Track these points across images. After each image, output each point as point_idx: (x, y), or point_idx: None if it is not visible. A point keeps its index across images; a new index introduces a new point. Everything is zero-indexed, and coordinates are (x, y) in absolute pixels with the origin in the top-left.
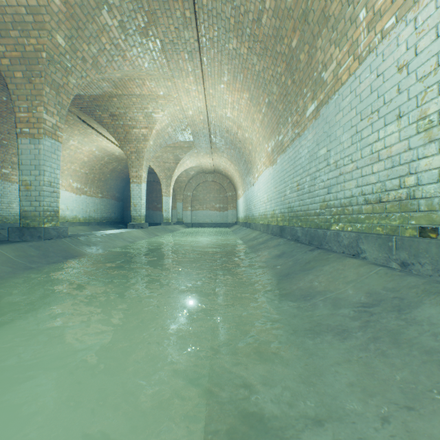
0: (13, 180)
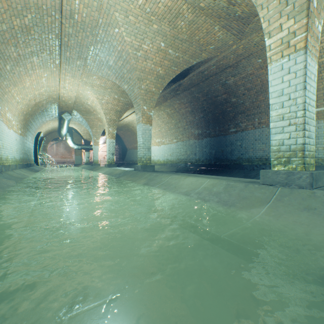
0: None
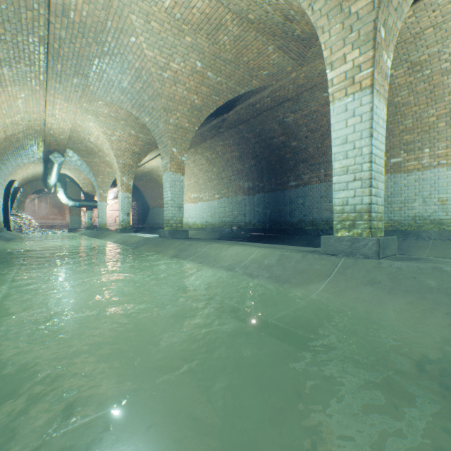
0: (409, 168)
